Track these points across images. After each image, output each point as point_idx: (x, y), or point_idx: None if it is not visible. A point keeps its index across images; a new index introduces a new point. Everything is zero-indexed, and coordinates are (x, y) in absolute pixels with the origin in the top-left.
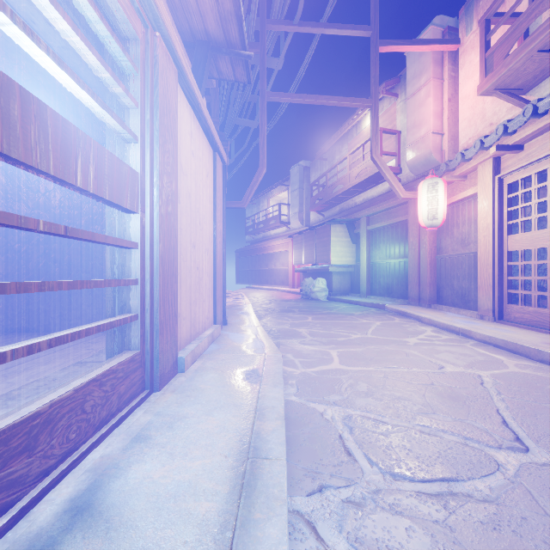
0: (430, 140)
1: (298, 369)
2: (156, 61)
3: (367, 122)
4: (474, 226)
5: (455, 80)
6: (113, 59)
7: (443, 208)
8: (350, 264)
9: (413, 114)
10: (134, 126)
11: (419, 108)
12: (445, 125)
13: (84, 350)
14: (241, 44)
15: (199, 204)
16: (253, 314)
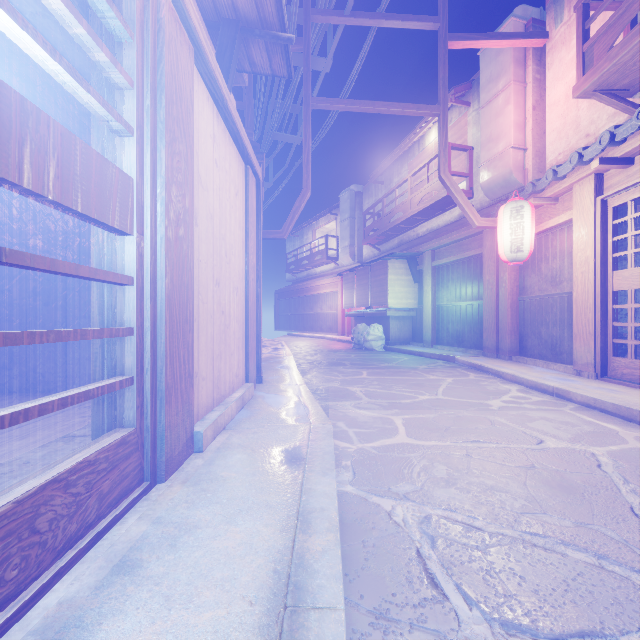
0: (511, 157)
1: (353, 443)
2: (161, 26)
3: (432, 137)
4: (568, 260)
5: (541, 83)
6: (100, 24)
7: (530, 238)
8: (411, 307)
9: (489, 126)
10: (127, 114)
11: (497, 118)
12: (528, 139)
13: (77, 417)
14: (280, 23)
15: (225, 230)
16: (296, 368)
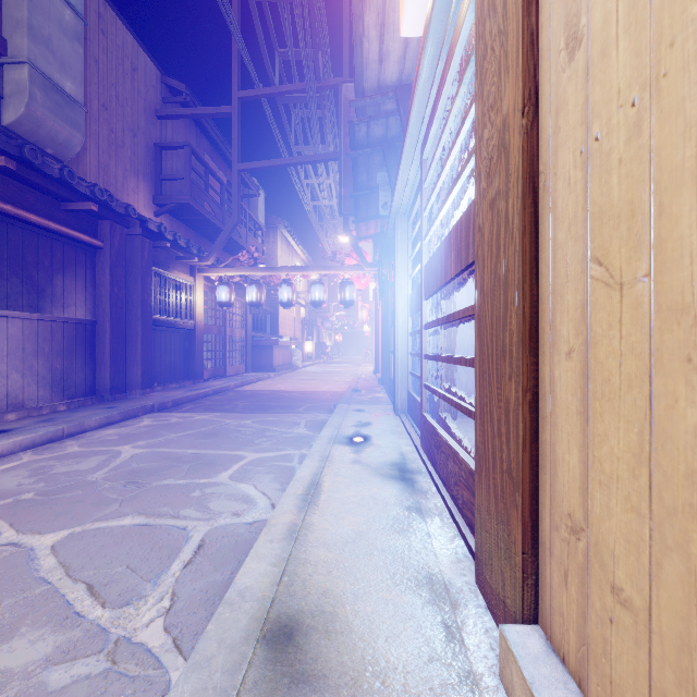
0: None
1: None
2: None
3: None
4: None
5: None
6: None
7: None
8: None
9: None
10: None
11: None
12: None
13: None
14: None
15: None
16: None
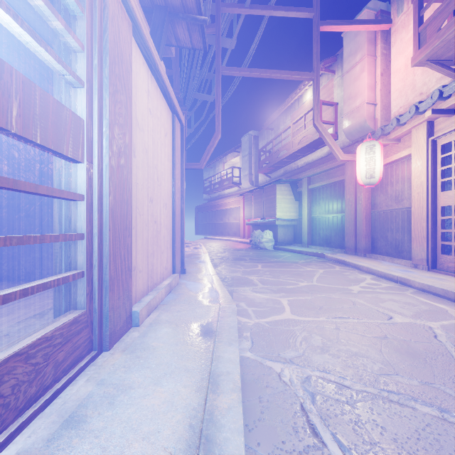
0: (365, 109)
1: (252, 319)
2: (106, 5)
3: (308, 96)
4: (408, 184)
5: (387, 57)
6: (60, 3)
7: (380, 168)
8: (293, 218)
9: (349, 87)
10: (79, 70)
11: (355, 82)
12: (378, 97)
13: (48, 299)
14: (197, 8)
15: (157, 161)
16: (210, 262)
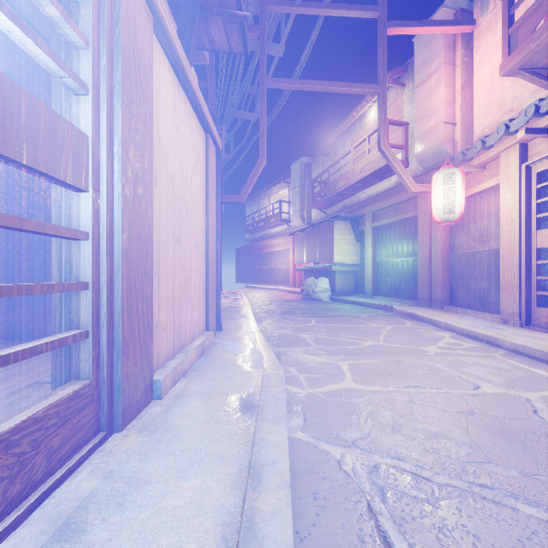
0: (442, 130)
1: (304, 388)
2: None
3: (371, 114)
4: (495, 221)
5: (468, 66)
6: None
7: (461, 201)
8: (354, 263)
9: (423, 103)
10: (83, 72)
11: (429, 97)
12: (457, 114)
13: (50, 363)
14: (236, 1)
15: (186, 192)
16: (252, 317)
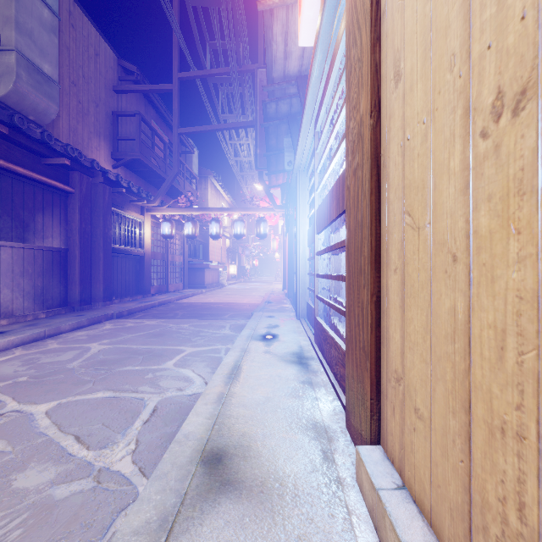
0: None
1: None
2: None
3: None
4: None
5: None
6: None
7: None
8: None
9: None
10: None
11: None
12: None
13: None
14: None
15: None
16: None
